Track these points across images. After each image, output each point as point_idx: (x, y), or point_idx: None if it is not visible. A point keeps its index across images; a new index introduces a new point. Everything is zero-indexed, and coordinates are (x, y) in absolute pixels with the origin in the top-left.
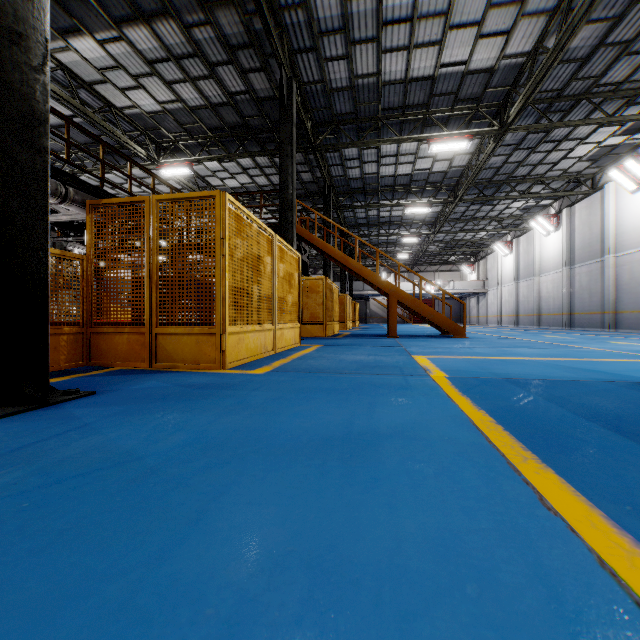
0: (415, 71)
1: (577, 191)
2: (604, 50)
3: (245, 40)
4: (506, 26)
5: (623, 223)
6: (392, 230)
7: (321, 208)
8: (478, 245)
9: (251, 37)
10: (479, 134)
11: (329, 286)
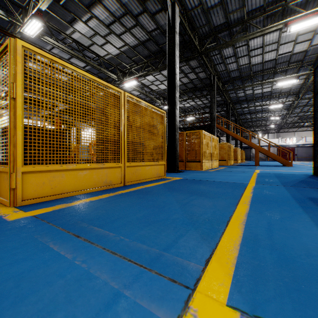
0: (266, 59)
1: None
2: None
3: (198, 66)
4: (308, 38)
5: None
6: (264, 114)
7: (225, 110)
8: None
9: (200, 65)
10: (302, 75)
11: (229, 146)
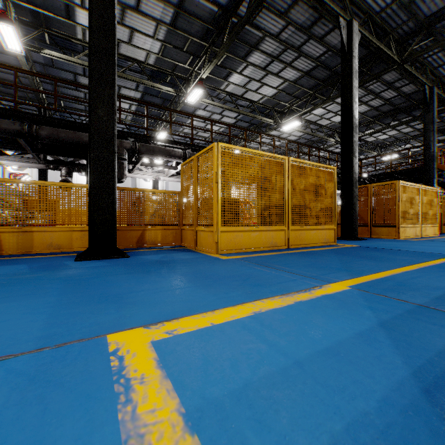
0: None
1: None
2: None
3: (399, 77)
4: None
5: None
6: None
7: None
8: None
9: (403, 75)
10: None
11: None
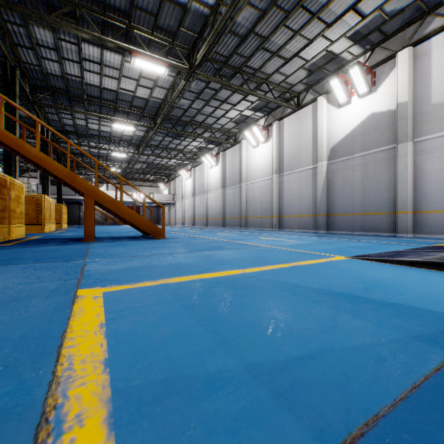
0: None
1: (228, 141)
2: (253, 37)
3: None
4: None
5: (250, 165)
6: (102, 144)
7: None
8: (170, 170)
9: None
10: (174, 66)
11: None
